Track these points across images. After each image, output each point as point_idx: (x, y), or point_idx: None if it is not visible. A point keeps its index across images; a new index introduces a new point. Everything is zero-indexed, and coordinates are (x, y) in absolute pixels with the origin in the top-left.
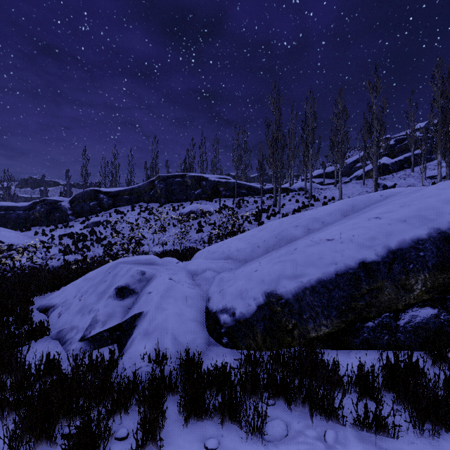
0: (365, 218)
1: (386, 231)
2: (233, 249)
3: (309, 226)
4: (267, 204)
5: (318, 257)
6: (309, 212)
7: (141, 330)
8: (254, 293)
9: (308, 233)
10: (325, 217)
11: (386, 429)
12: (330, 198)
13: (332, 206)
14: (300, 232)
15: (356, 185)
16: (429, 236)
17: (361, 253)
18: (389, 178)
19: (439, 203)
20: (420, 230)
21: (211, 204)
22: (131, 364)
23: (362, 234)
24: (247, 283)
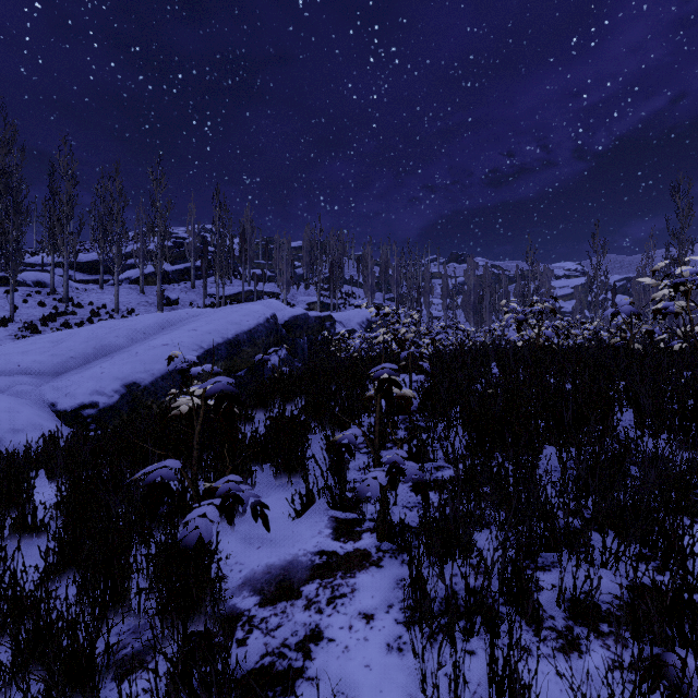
0: (186, 330)
1: (202, 339)
2: (29, 364)
3: (132, 336)
4: None
5: (162, 356)
6: (122, 323)
7: (7, 430)
8: (112, 388)
9: (134, 343)
10: (146, 329)
11: None
12: (99, 305)
13: (149, 319)
14: (125, 341)
15: (132, 292)
16: (223, 341)
17: (190, 352)
18: (171, 290)
19: (227, 323)
20: (219, 338)
21: None
22: (20, 451)
23: (188, 340)
24: (99, 383)
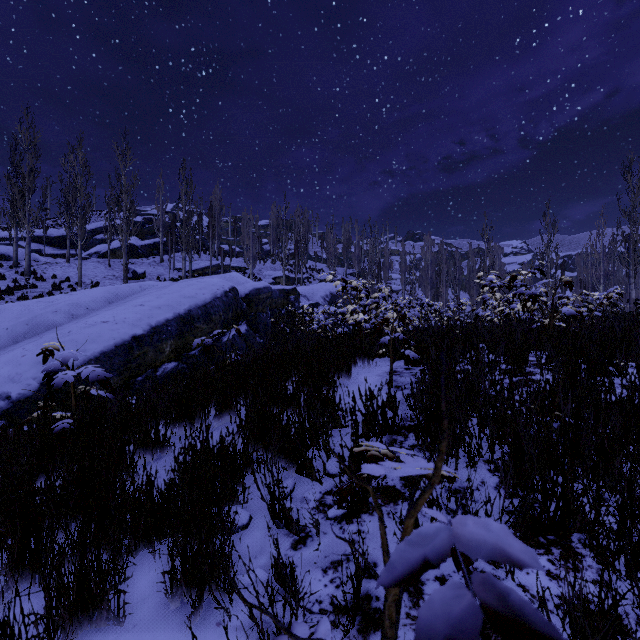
0: (132, 305)
1: (149, 315)
2: None
3: (72, 312)
4: None
5: (98, 336)
6: (64, 297)
7: None
8: (32, 374)
9: (73, 319)
10: (90, 303)
11: None
12: (63, 279)
13: (95, 292)
14: (63, 318)
15: (100, 266)
16: (174, 318)
17: (133, 330)
18: (139, 264)
19: (180, 297)
20: (169, 314)
21: None
22: None
23: (132, 317)
24: (17, 368)
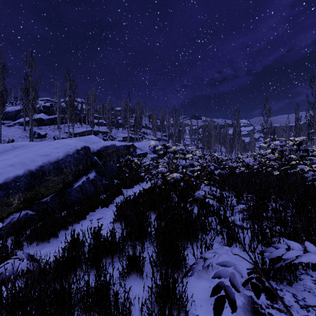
0: None
1: None
2: None
3: None
4: None
5: None
6: None
7: None
8: None
9: None
10: None
11: None
12: None
13: None
14: None
15: (19, 130)
16: (24, 174)
17: None
18: (44, 129)
19: (35, 156)
20: (20, 171)
21: None
22: None
23: None
24: None
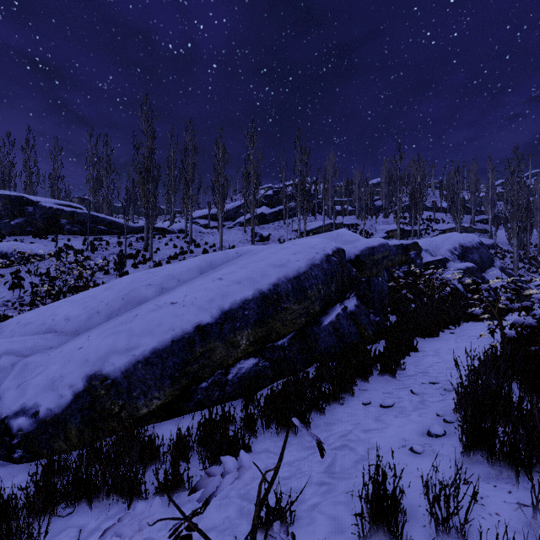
0: (211, 278)
1: (224, 293)
2: (60, 318)
3: (163, 285)
4: (136, 248)
5: (158, 324)
6: (170, 267)
7: None
8: (71, 379)
9: (161, 293)
10: (183, 274)
11: (182, 484)
12: (211, 244)
13: (191, 262)
14: (152, 292)
15: (239, 232)
16: (253, 297)
17: (198, 316)
18: (267, 228)
19: (266, 266)
20: (248, 291)
21: (43, 242)
22: None
23: (204, 296)
24: (64, 367)
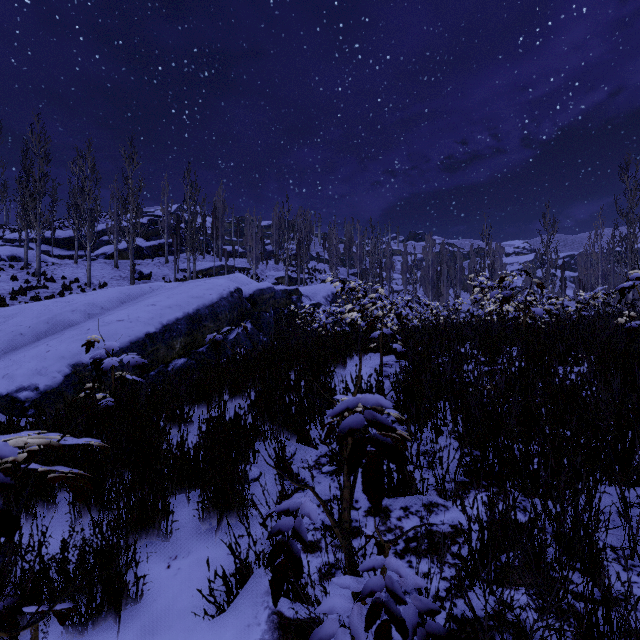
0: (145, 305)
1: (160, 314)
2: None
3: (88, 311)
4: None
5: (115, 333)
6: (80, 298)
7: None
8: (56, 368)
9: (90, 318)
10: (104, 303)
11: None
12: (72, 279)
13: (109, 293)
14: (80, 317)
15: (107, 267)
16: (183, 317)
17: (146, 328)
18: (145, 264)
19: (188, 297)
20: (179, 313)
21: None
22: None
23: (145, 316)
24: (43, 362)
